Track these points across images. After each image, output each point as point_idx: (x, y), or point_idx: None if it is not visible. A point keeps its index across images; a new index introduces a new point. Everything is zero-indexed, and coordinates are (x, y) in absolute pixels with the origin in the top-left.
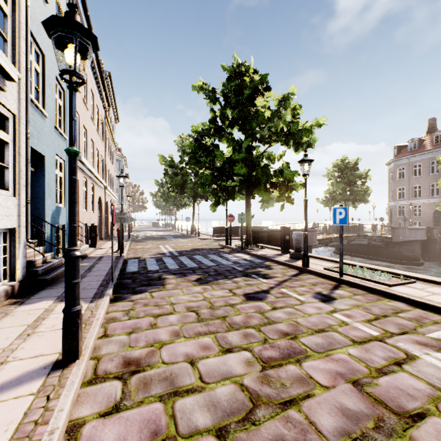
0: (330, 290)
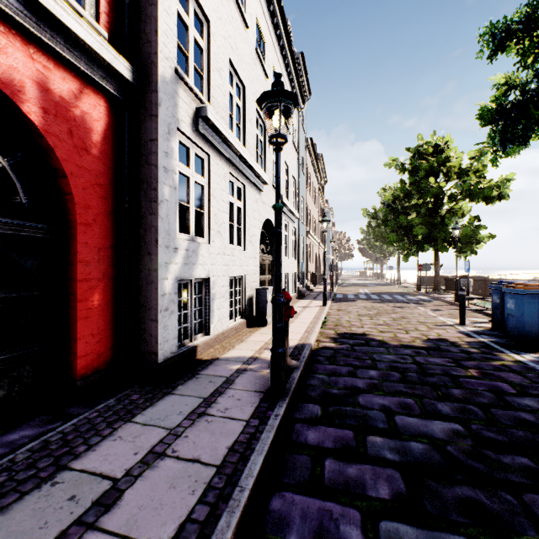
0: (448, 309)
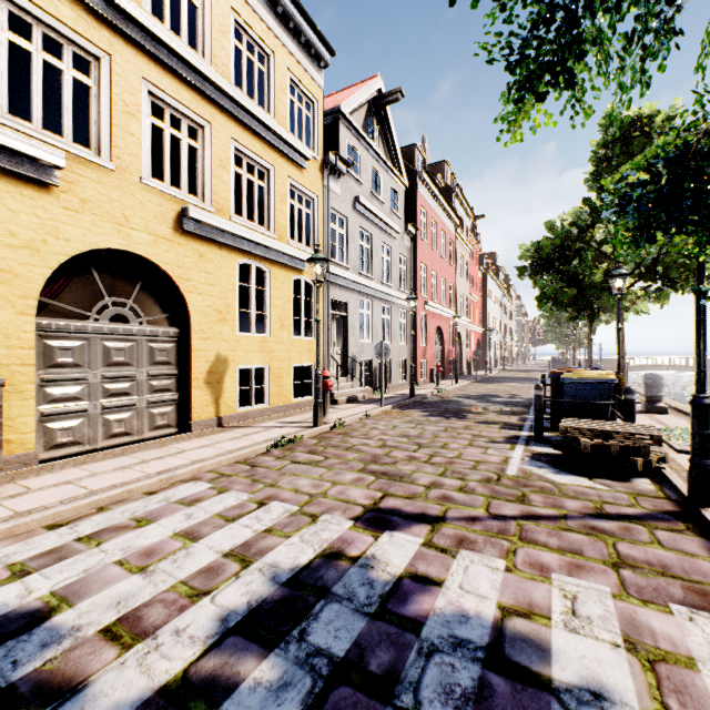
0: None
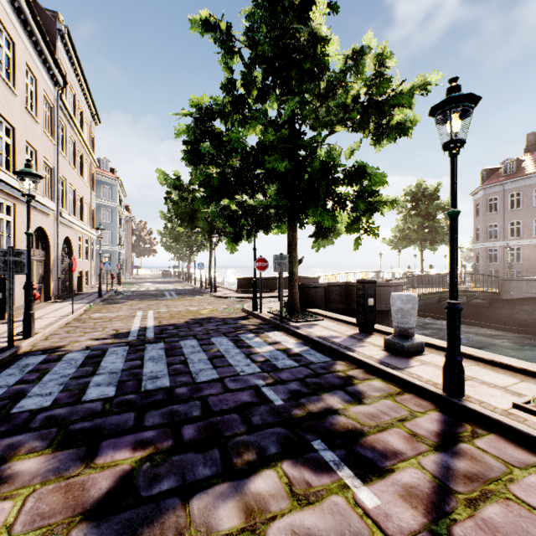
0: None
